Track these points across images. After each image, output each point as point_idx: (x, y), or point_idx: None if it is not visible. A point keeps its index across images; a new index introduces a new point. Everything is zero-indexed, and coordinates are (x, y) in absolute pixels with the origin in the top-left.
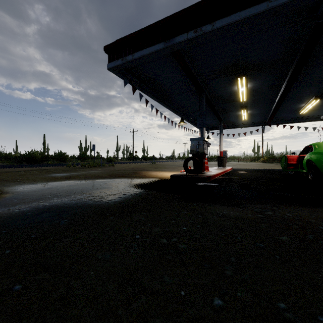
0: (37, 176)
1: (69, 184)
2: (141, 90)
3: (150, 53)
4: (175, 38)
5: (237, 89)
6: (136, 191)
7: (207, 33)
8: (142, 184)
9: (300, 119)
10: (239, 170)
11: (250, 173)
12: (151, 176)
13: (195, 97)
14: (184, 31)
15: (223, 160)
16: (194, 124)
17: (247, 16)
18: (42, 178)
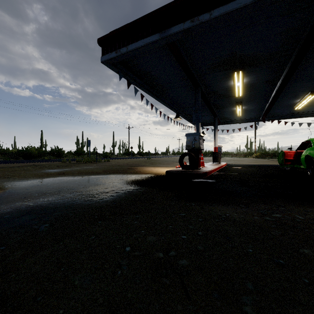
0: (29, 172)
1: (61, 181)
2: (135, 85)
3: (145, 44)
4: (171, 28)
5: (233, 84)
6: (129, 188)
7: (205, 22)
8: (137, 180)
9: (294, 115)
10: (234, 165)
11: (245, 168)
12: (146, 172)
13: (190, 92)
14: (180, 21)
15: (218, 155)
16: (188, 120)
17: (247, 4)
18: (34, 174)
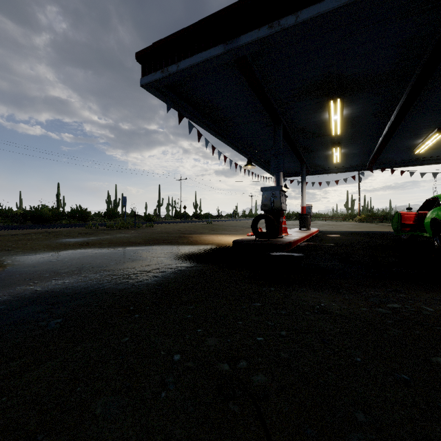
0: (39, 243)
1: (83, 255)
2: (190, 118)
3: (203, 60)
4: (241, 37)
5: (329, 117)
6: (181, 266)
7: (289, 28)
8: (191, 254)
9: (413, 161)
10: (329, 233)
11: (346, 237)
12: (204, 242)
13: (268, 129)
14: (254, 27)
15: (307, 218)
16: (265, 169)
17: (349, 1)
18: (45, 245)
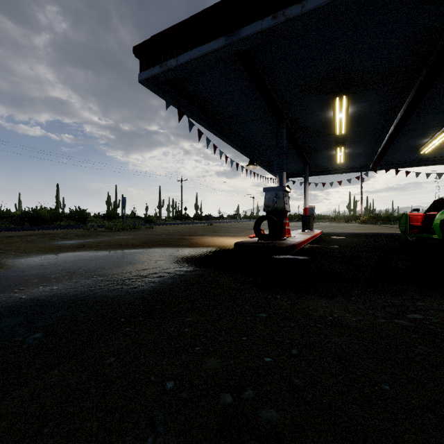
0: (33, 245)
1: (78, 258)
2: (190, 116)
3: (204, 54)
4: (243, 29)
5: (333, 116)
6: (180, 270)
7: (294, 18)
8: (191, 257)
9: (418, 161)
10: (333, 234)
11: (350, 239)
12: (205, 245)
13: (270, 127)
14: (257, 18)
15: (310, 220)
16: (267, 169)
17: None
18: (39, 247)
